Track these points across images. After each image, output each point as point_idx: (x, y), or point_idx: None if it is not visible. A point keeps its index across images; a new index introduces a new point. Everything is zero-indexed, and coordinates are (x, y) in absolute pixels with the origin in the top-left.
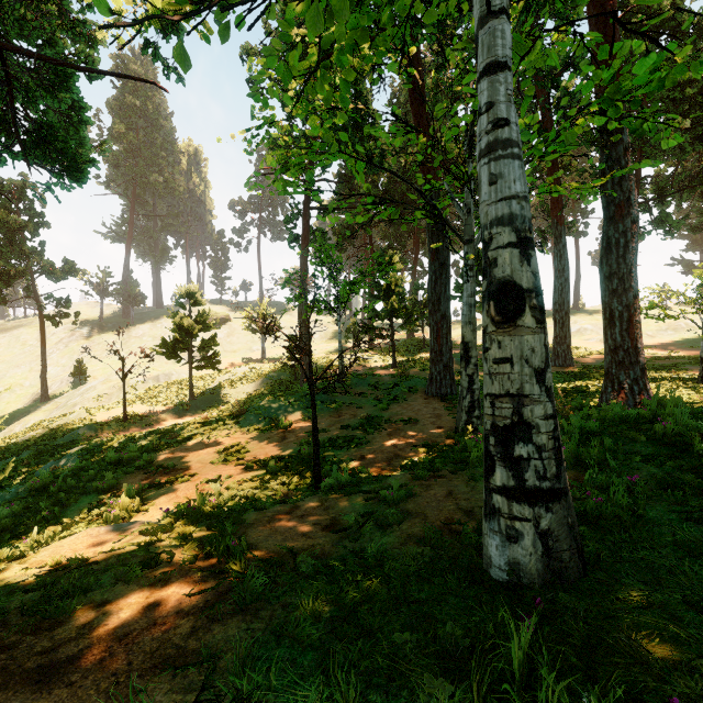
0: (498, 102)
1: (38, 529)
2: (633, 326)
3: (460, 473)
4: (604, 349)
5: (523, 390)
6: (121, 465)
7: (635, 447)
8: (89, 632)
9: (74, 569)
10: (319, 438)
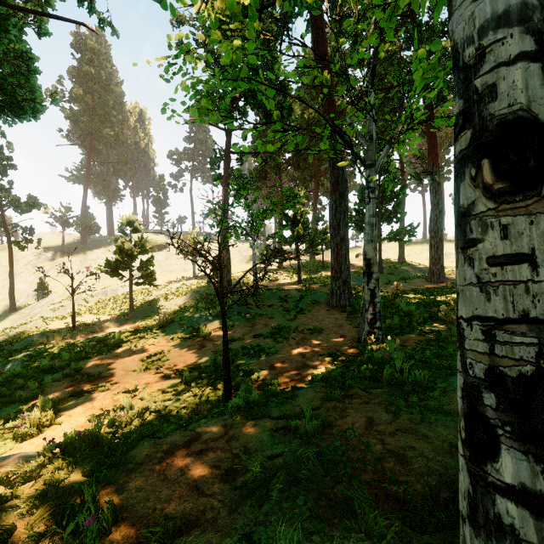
0: None
1: None
2: None
3: (375, 393)
4: None
5: None
6: (52, 372)
7: None
8: None
9: None
10: (233, 347)
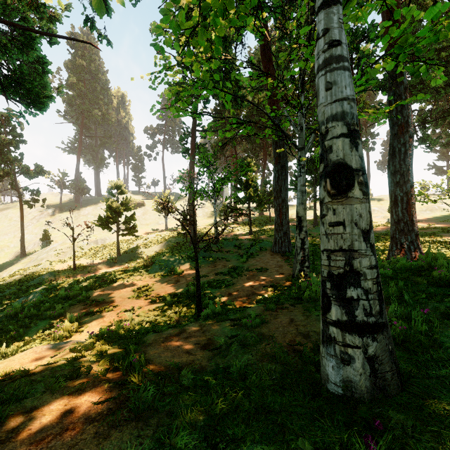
0: (332, 28)
1: (8, 344)
2: (410, 206)
3: (298, 306)
4: (391, 222)
5: (353, 246)
6: (68, 299)
7: (419, 288)
8: (15, 436)
9: (17, 379)
10: (201, 281)
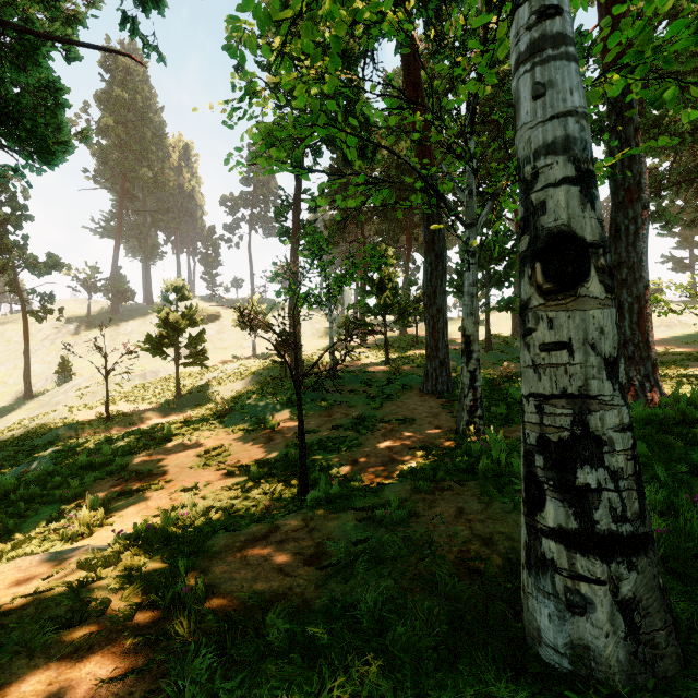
0: None
1: None
2: (643, 319)
3: (469, 485)
4: None
5: (588, 389)
6: (93, 469)
7: (672, 454)
8: None
9: None
10: (307, 440)
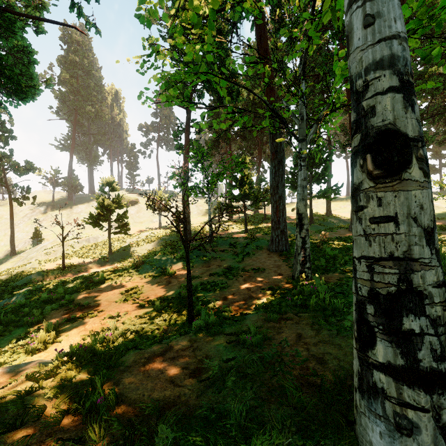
0: None
1: None
2: None
3: (304, 316)
4: None
5: (411, 253)
6: (50, 303)
7: None
8: None
9: None
10: (194, 283)
